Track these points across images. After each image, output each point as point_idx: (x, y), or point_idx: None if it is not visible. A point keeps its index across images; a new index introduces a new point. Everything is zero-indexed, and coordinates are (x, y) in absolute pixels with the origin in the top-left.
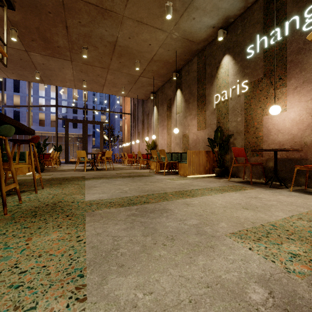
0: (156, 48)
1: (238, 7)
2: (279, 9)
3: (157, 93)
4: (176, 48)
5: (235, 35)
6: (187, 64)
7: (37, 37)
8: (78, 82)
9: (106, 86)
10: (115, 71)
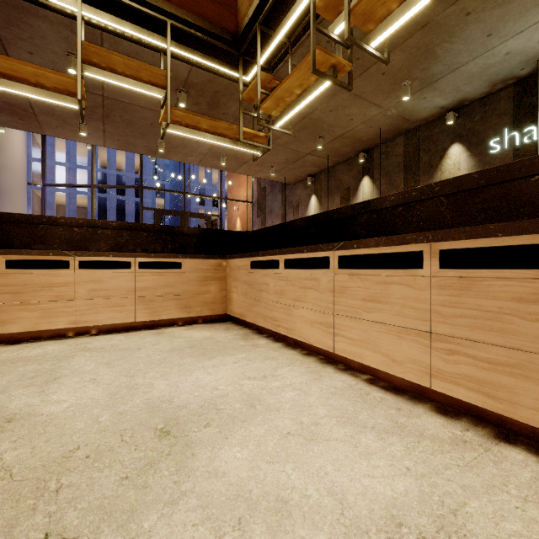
0: (356, 124)
1: (480, 92)
2: (535, 105)
3: (319, 177)
4: (382, 125)
5: (471, 122)
6: (384, 143)
7: (206, 101)
8: (210, 156)
9: (247, 164)
10: (279, 146)
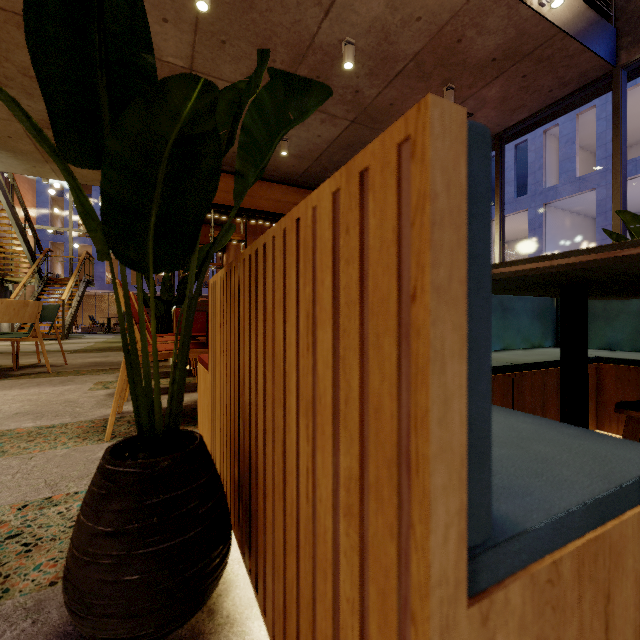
0: None
1: None
2: None
3: None
4: None
5: None
6: None
7: None
8: None
9: None
10: None
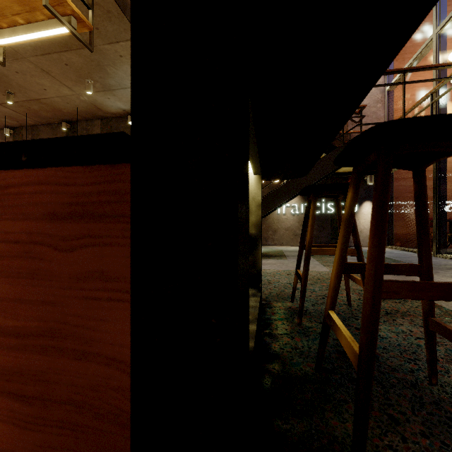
0: (52, 95)
1: None
2: None
3: (20, 132)
4: (79, 106)
5: None
6: (85, 121)
7: None
8: None
9: None
10: None
